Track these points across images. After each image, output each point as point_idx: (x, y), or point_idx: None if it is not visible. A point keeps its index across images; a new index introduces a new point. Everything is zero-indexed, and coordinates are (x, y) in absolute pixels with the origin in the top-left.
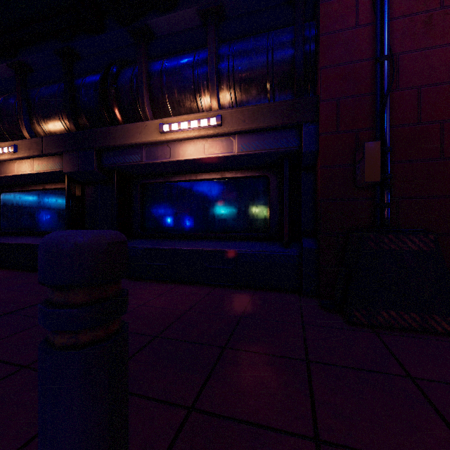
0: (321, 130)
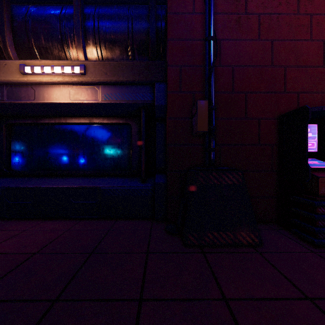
0: (168, 89)
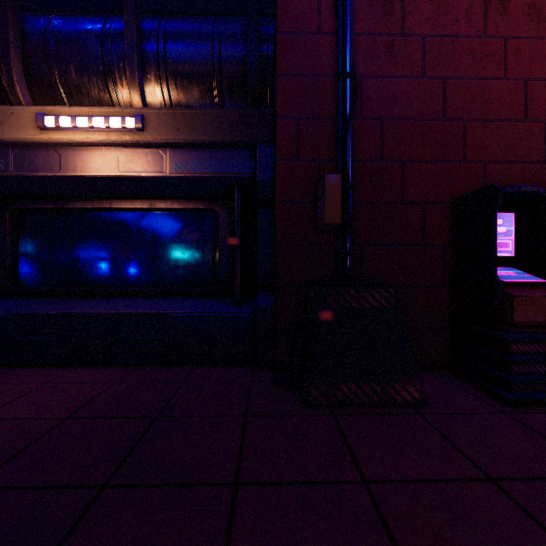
0: (279, 155)
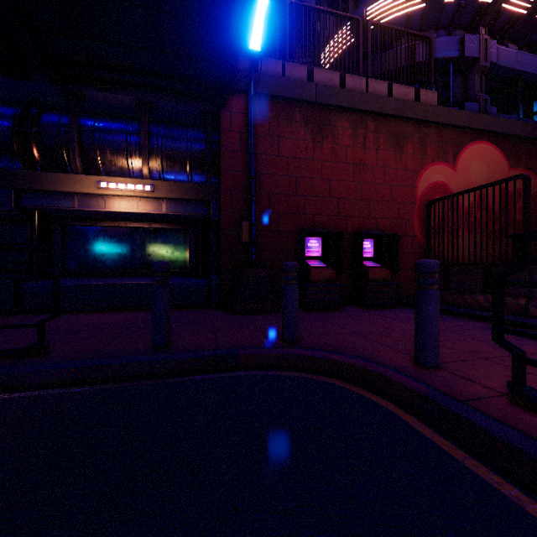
0: (222, 207)
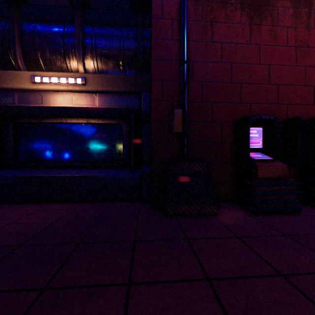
0: (153, 98)
